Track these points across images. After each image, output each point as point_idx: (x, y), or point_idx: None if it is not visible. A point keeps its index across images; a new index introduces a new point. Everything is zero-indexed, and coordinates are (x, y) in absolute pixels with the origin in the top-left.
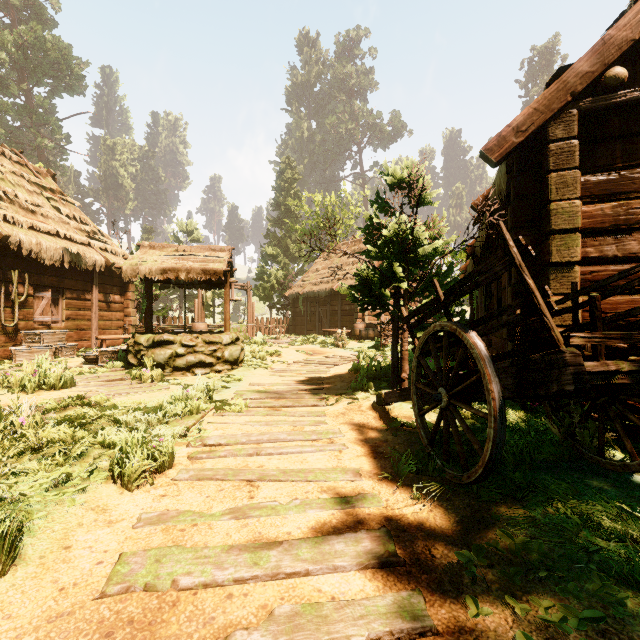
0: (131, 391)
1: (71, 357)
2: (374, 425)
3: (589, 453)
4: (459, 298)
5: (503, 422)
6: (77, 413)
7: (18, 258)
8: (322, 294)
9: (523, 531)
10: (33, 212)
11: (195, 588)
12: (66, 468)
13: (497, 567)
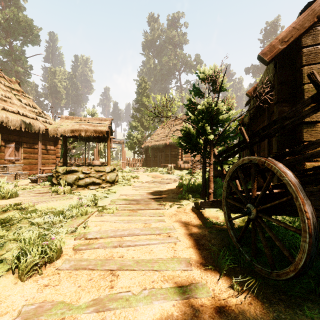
0: (50, 200)
1: (25, 179)
2: (195, 223)
3: None
4: (264, 139)
5: (317, 238)
6: (9, 215)
7: None
8: (160, 146)
9: None
10: (5, 101)
11: None
12: None
13: None
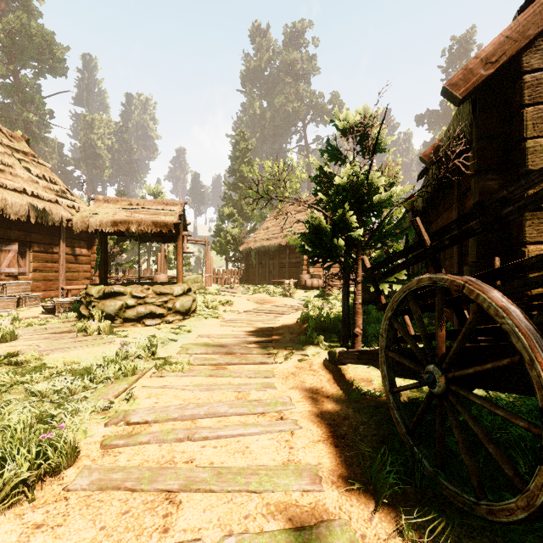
0: (72, 345)
1: (35, 306)
2: (329, 391)
3: None
4: (460, 241)
5: None
6: None
7: None
8: (272, 248)
9: None
10: (2, 171)
11: None
12: None
13: None
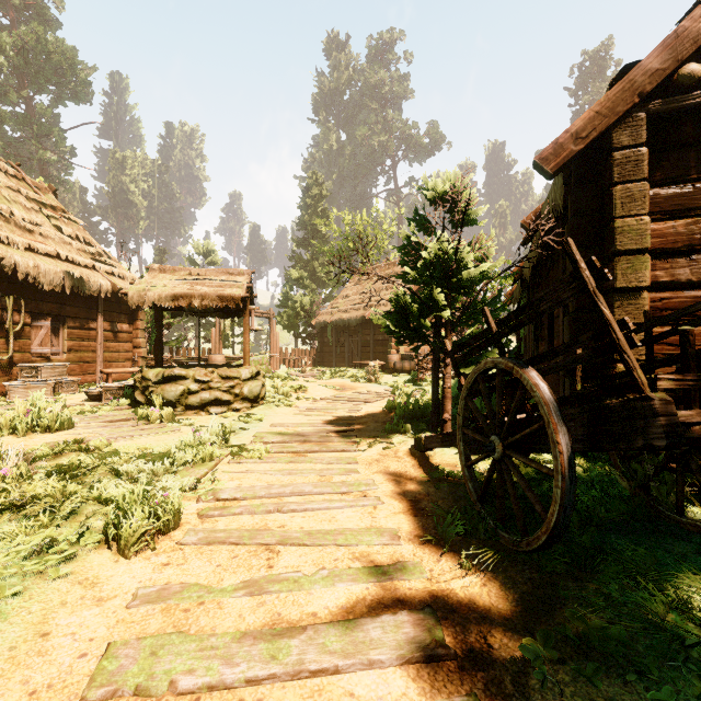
0: (136, 433)
1: (73, 393)
2: (413, 475)
3: (666, 511)
4: (515, 330)
5: (573, 481)
6: (72, 461)
7: (13, 283)
8: (352, 322)
9: (599, 615)
10: (31, 231)
11: (198, 691)
12: (52, 530)
13: (570, 663)
